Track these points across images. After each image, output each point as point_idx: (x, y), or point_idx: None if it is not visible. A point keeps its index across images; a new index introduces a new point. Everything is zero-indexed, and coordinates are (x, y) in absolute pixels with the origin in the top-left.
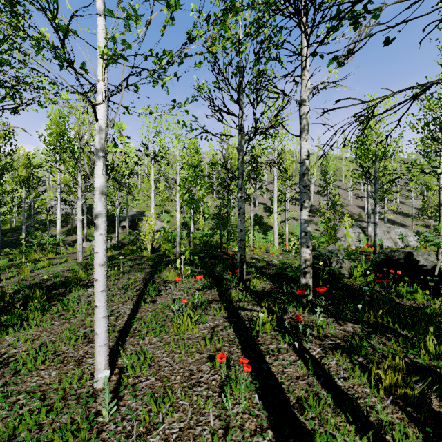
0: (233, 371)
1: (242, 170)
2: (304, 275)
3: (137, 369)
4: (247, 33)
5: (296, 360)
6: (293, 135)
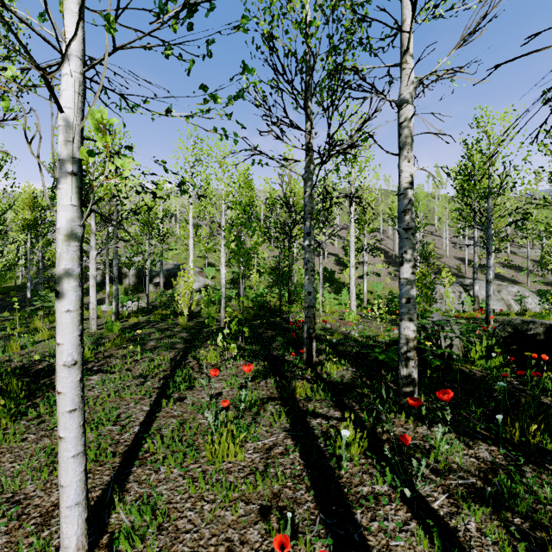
0: (302, 546)
1: (311, 207)
2: (405, 362)
3: (136, 540)
4: (319, 6)
5: (408, 519)
6: (388, 152)
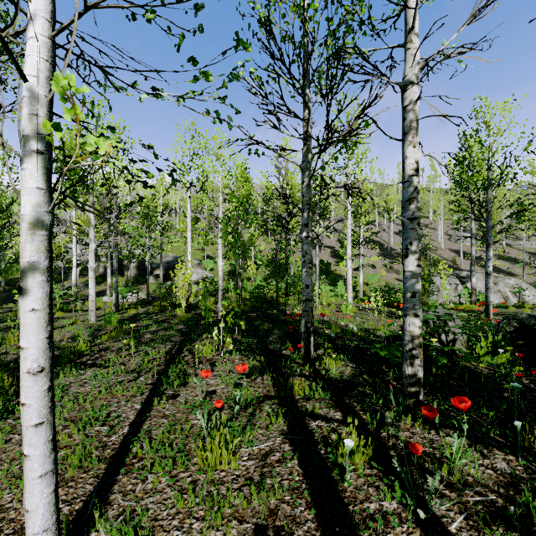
0: None
1: (309, 197)
2: (410, 360)
3: None
4: None
5: None
6: (391, 138)
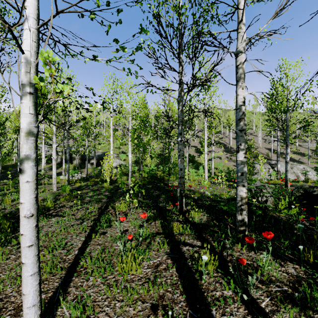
0: None
1: (182, 117)
2: (240, 212)
3: None
4: None
5: (245, 315)
6: (229, 83)
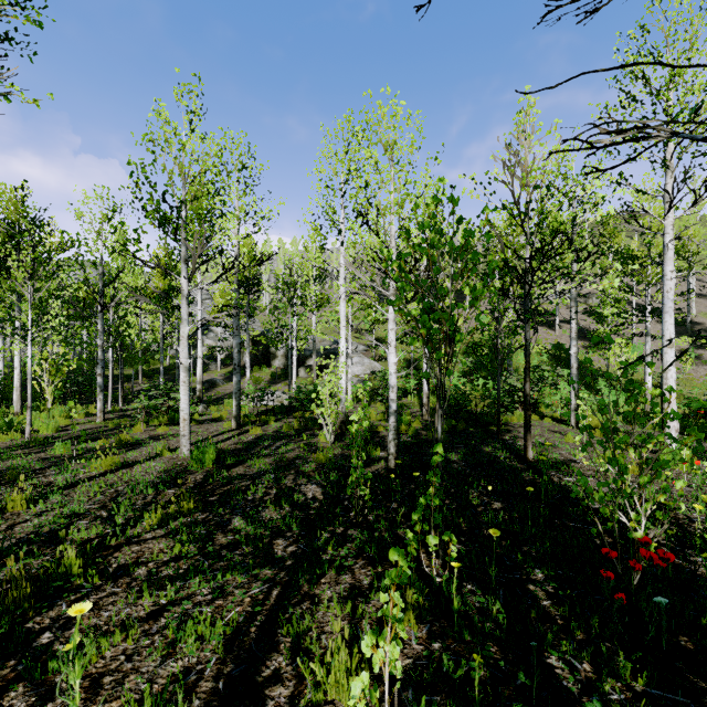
0: None
1: None
2: None
3: None
4: None
5: None
6: None
